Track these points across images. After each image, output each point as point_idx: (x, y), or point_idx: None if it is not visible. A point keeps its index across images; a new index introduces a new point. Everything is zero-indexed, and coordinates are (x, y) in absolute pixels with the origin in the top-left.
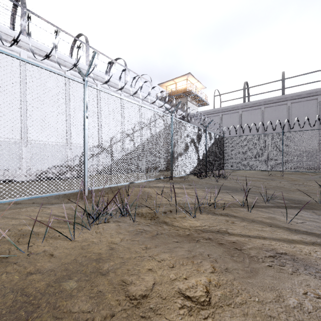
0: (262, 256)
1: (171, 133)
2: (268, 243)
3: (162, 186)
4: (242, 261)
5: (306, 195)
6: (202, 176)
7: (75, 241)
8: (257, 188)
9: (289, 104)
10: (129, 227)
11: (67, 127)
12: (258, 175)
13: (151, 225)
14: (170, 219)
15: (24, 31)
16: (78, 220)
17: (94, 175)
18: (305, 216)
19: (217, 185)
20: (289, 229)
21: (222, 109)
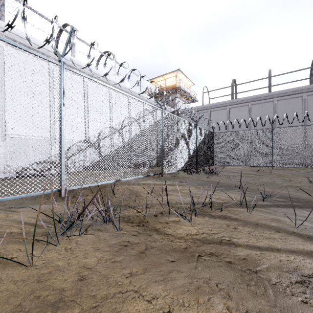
0: (286, 282)
1: (161, 126)
2: (285, 258)
3: (151, 183)
4: (264, 294)
5: (300, 192)
6: (192, 172)
7: (32, 267)
8: (250, 185)
9: (275, 101)
10: (110, 239)
11: (51, 120)
12: (247, 171)
13: (138, 235)
14: (162, 225)
15: (2, 16)
16: (48, 229)
17: (73, 172)
18: (309, 217)
19: (209, 182)
20: (300, 235)
21: (211, 105)
